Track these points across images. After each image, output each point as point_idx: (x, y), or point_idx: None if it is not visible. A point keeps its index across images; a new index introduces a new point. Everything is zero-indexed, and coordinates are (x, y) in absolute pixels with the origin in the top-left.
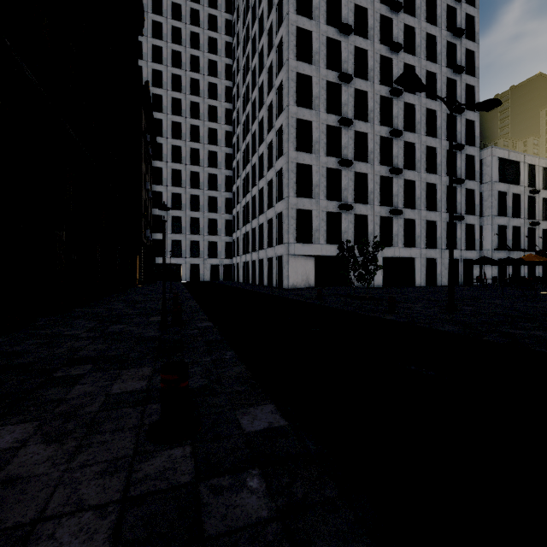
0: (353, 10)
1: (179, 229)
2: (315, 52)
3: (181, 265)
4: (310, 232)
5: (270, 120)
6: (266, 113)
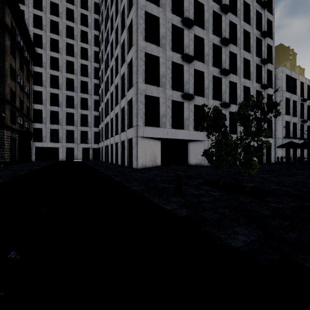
0: None
1: (56, 121)
2: None
3: (58, 148)
4: (157, 117)
5: (123, 25)
6: (120, 19)
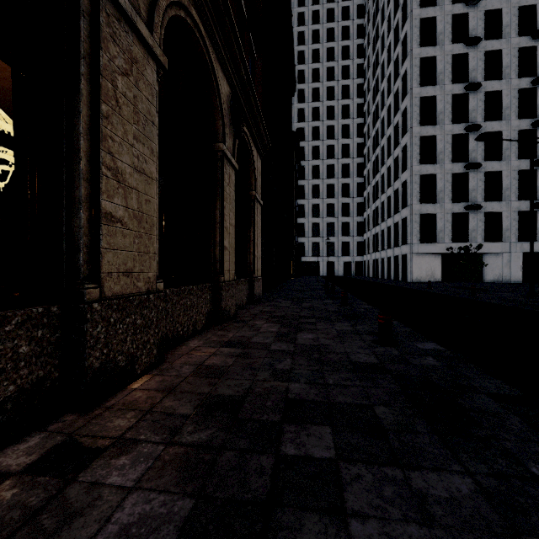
0: (483, 18)
1: (317, 233)
2: (439, 73)
3: (319, 262)
4: (434, 233)
5: (396, 137)
6: (393, 131)
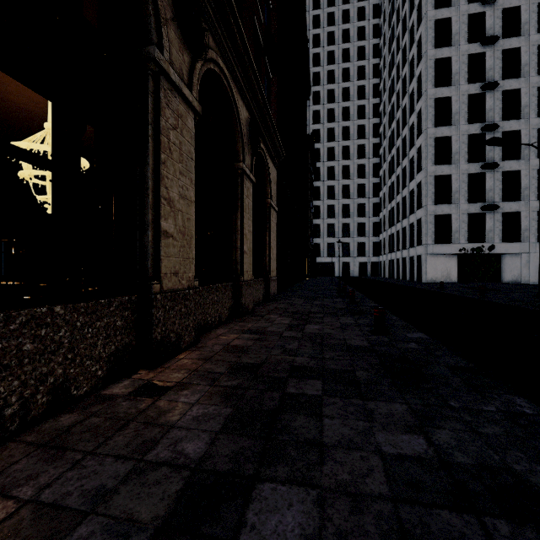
0: (500, 16)
1: (332, 234)
2: (455, 73)
3: (334, 263)
4: (449, 234)
5: (412, 138)
6: (408, 132)
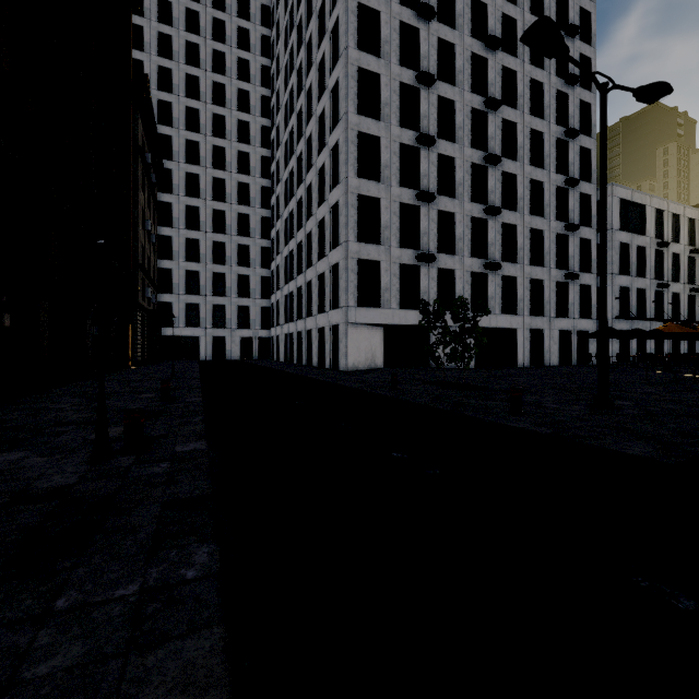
0: None
1: (196, 288)
2: (385, 41)
3: (199, 338)
4: (377, 292)
5: (321, 137)
6: (316, 126)
